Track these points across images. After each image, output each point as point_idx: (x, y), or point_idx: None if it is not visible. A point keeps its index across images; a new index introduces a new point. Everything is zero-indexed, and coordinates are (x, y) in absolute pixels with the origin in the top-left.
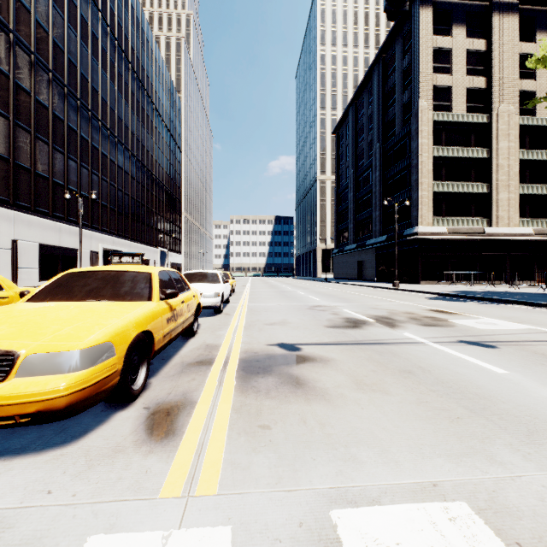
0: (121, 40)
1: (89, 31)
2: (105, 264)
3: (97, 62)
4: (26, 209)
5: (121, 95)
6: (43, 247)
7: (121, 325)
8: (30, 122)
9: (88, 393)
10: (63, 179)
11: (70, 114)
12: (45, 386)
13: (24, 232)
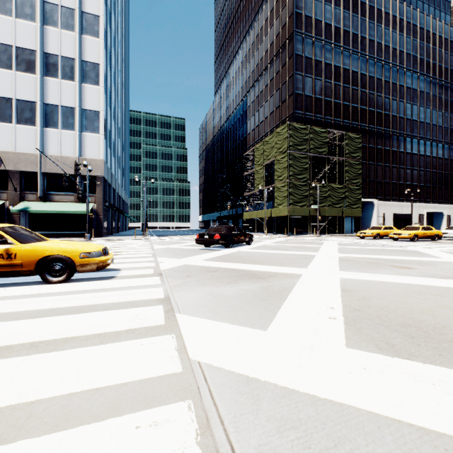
0: (441, 75)
1: (417, 93)
2: (429, 221)
3: (423, 106)
4: (388, 200)
5: (441, 110)
6: (394, 215)
7: (412, 232)
8: (389, 162)
9: (408, 237)
10: (403, 181)
11: (407, 146)
12: (404, 236)
13: (387, 209)
